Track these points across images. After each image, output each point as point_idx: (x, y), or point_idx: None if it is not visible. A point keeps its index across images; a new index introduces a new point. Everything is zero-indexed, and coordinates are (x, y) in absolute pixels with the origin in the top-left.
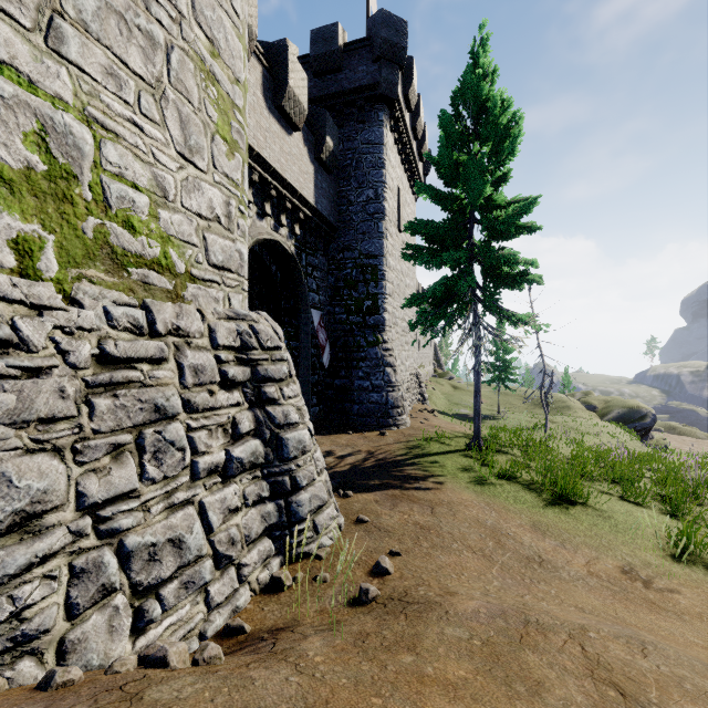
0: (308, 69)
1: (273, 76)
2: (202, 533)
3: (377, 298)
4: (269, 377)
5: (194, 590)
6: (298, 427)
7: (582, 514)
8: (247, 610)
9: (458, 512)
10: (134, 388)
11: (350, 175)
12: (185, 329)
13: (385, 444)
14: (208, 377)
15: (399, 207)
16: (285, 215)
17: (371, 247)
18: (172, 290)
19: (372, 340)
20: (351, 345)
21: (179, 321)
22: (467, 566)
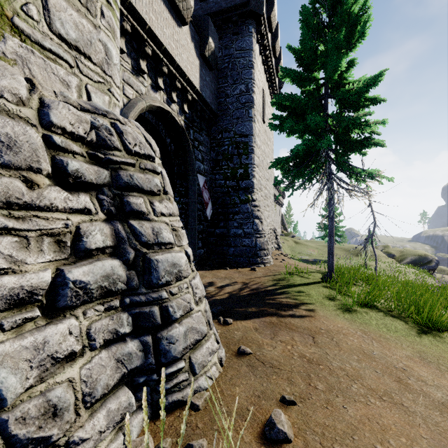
0: None
1: None
2: None
3: (248, 167)
4: (135, 186)
5: None
6: (172, 249)
7: None
8: None
9: (340, 342)
10: None
11: (227, 75)
12: None
13: (256, 277)
14: (23, 159)
15: (263, 103)
16: (176, 95)
17: (243, 128)
18: None
19: (244, 198)
20: (228, 203)
21: None
22: (385, 425)
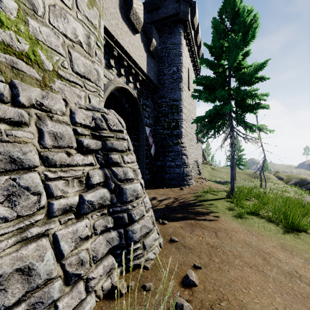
0: (143, 9)
1: (125, 2)
2: (53, 260)
3: (178, 121)
4: (114, 148)
5: (41, 308)
6: (133, 181)
7: (309, 239)
8: None
9: (232, 236)
10: None
11: (164, 60)
12: (47, 106)
13: (183, 194)
14: (66, 143)
15: (189, 77)
16: (132, 77)
17: (175, 96)
18: (40, 80)
19: (175, 142)
20: (165, 145)
21: (43, 100)
22: (250, 281)
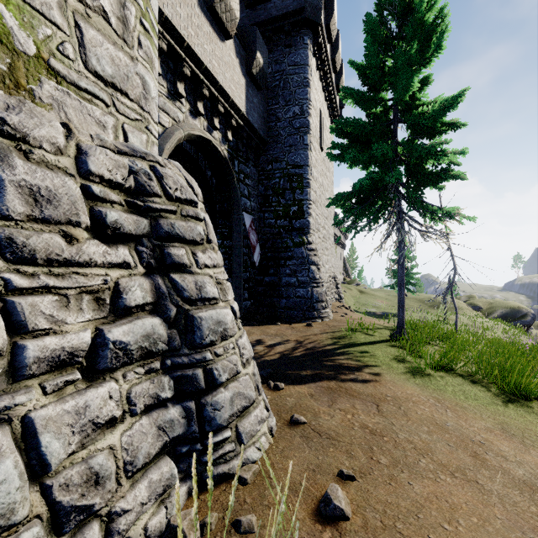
0: (240, 1)
1: None
2: (20, 479)
3: (303, 203)
4: (176, 235)
5: None
6: (217, 305)
7: None
8: None
9: (409, 411)
10: None
11: (278, 94)
12: (17, 127)
13: (312, 334)
14: (62, 212)
15: (321, 127)
16: (219, 120)
17: (297, 158)
18: (3, 70)
19: (298, 241)
20: (279, 246)
21: (6, 112)
22: (455, 503)
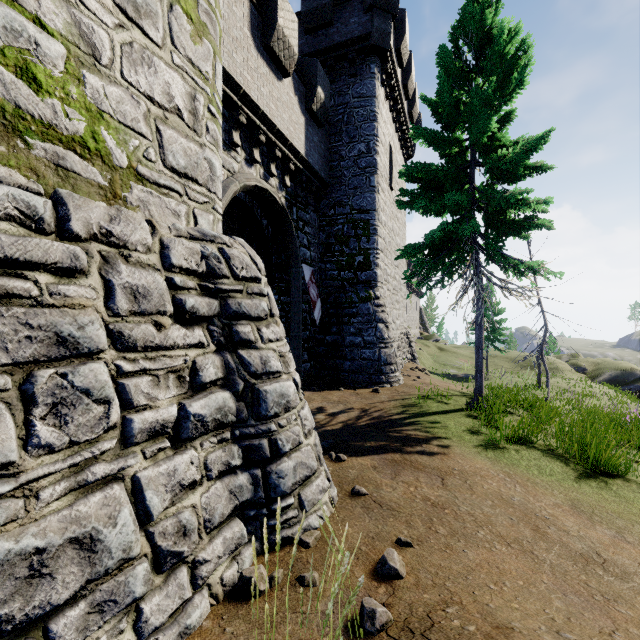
0: (299, 26)
1: (262, 15)
2: (134, 524)
3: (369, 253)
4: (243, 313)
5: (114, 613)
6: (280, 377)
7: (628, 492)
8: (202, 630)
9: (475, 485)
10: (19, 307)
11: (341, 130)
12: (120, 236)
13: (379, 401)
14: (154, 305)
15: (391, 164)
16: (276, 165)
17: (362, 201)
18: (105, 186)
19: (363, 295)
20: (342, 301)
21: (112, 225)
22: (505, 569)
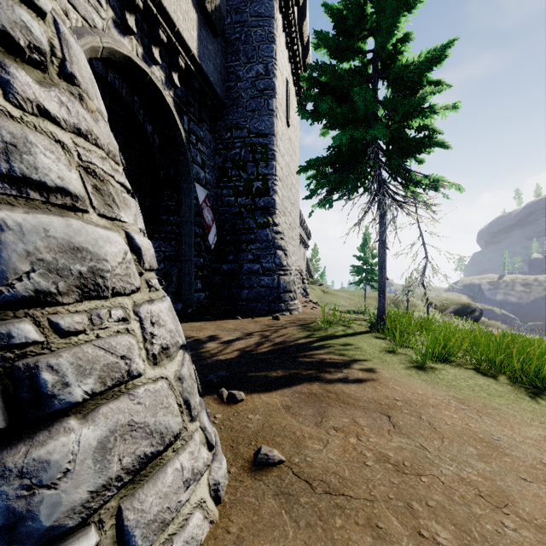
0: None
1: None
2: None
3: (267, 178)
4: None
5: None
6: (78, 215)
7: None
8: None
9: (435, 421)
10: None
11: (238, 49)
12: None
13: (280, 327)
14: None
15: (288, 99)
16: (160, 55)
17: (260, 125)
18: None
19: (262, 221)
20: (239, 228)
21: None
22: None
